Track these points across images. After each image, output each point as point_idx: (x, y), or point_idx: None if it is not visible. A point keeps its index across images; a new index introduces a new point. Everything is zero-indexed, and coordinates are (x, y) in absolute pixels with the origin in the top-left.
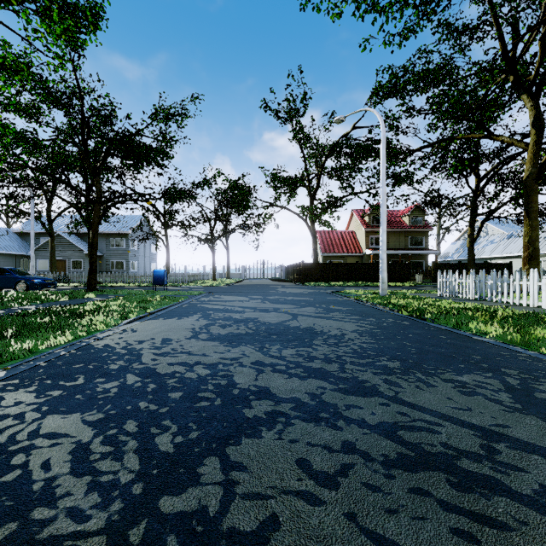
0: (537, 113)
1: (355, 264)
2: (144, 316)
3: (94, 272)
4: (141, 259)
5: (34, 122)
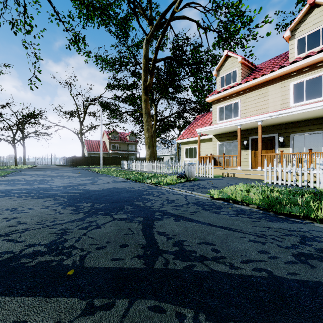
0: (156, 111)
1: (103, 157)
2: (2, 176)
3: None
4: None
5: None
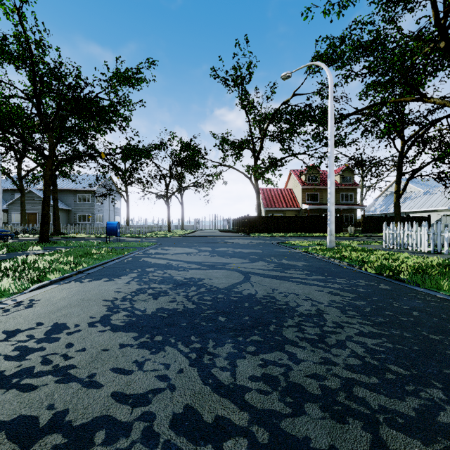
0: None
1: (294, 217)
2: (69, 275)
3: (46, 224)
4: (105, 213)
5: None
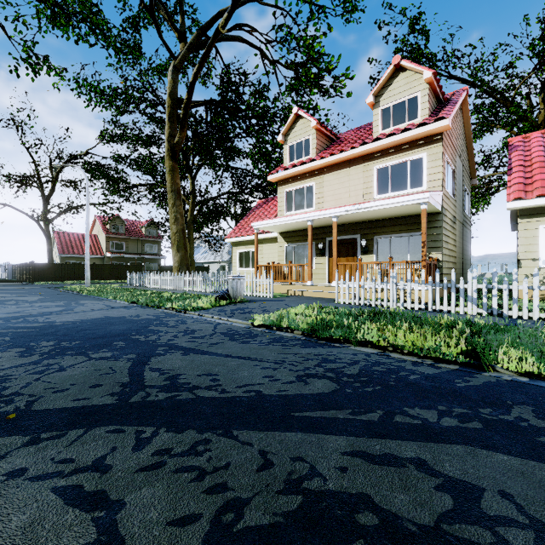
0: (193, 188)
1: (92, 265)
2: None
3: None
4: None
5: None
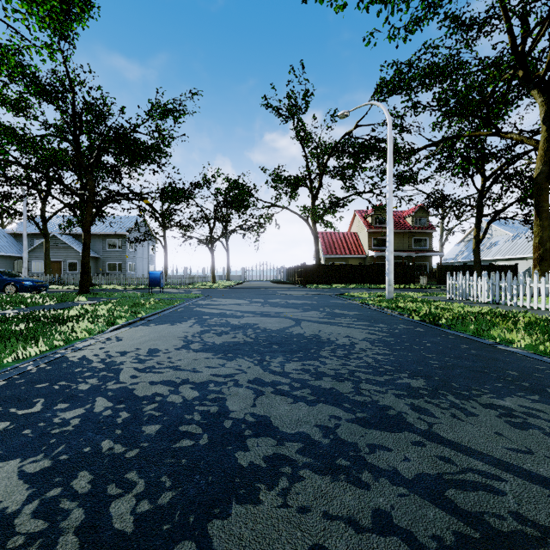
0: (548, 109)
1: (358, 266)
2: (134, 321)
3: (86, 274)
4: (139, 261)
5: (23, 116)
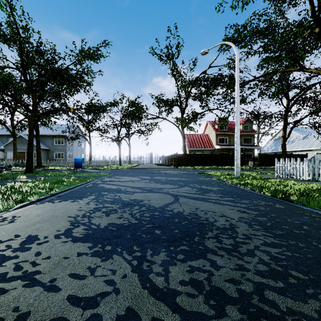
0: None
1: (210, 155)
2: (44, 197)
3: (30, 160)
4: (74, 152)
5: None
